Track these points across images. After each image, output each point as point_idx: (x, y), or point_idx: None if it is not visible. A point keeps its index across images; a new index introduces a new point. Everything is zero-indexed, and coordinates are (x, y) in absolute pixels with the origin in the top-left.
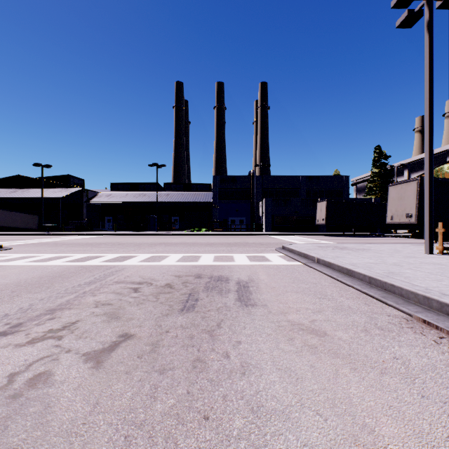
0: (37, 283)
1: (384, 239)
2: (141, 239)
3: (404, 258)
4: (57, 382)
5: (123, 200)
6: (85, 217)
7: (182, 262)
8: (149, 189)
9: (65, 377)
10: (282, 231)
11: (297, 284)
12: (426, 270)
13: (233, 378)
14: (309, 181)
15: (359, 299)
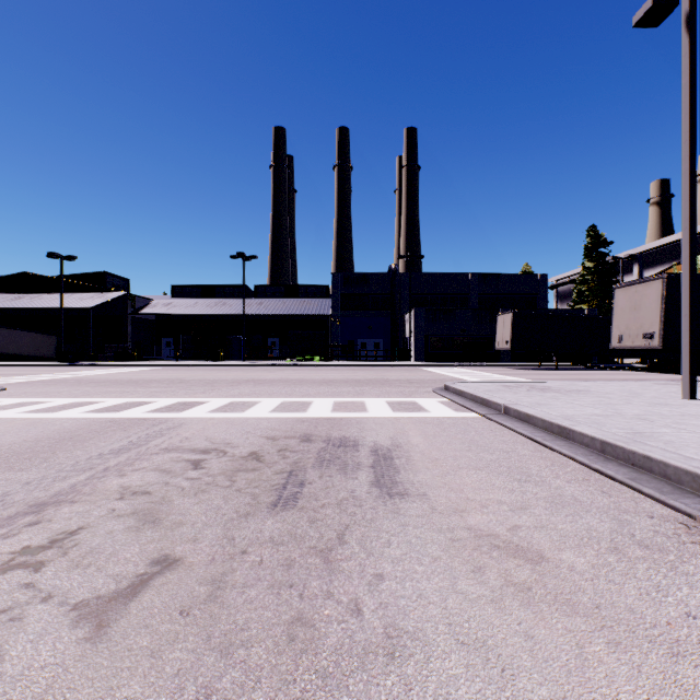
0: (29, 450)
1: (605, 374)
2: (217, 374)
3: (651, 406)
4: (4, 678)
5: (190, 312)
6: (131, 338)
7: (279, 413)
8: (231, 294)
9: (24, 664)
10: (441, 361)
11: (475, 453)
12: (697, 428)
13: (370, 668)
14: (483, 281)
15: (590, 483)
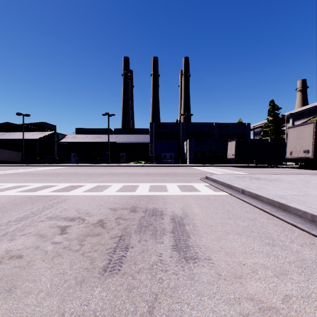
0: None
1: (281, 170)
2: (94, 170)
3: None
4: None
5: (84, 141)
6: (56, 153)
7: (121, 192)
8: (103, 132)
9: None
10: (201, 164)
11: (233, 221)
12: None
13: None
14: (220, 126)
15: (316, 247)
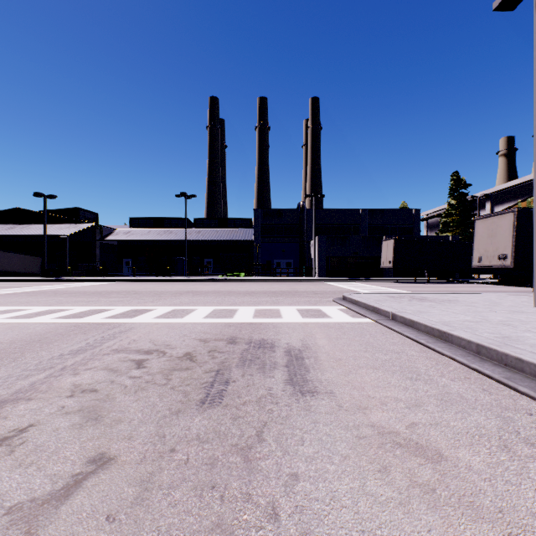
0: (2, 351)
1: (466, 286)
2: (164, 286)
3: (510, 314)
4: None
5: (144, 239)
6: (99, 259)
7: (211, 319)
8: (176, 225)
9: None
10: (338, 277)
11: (372, 354)
12: None
13: None
14: (371, 215)
15: (471, 382)
